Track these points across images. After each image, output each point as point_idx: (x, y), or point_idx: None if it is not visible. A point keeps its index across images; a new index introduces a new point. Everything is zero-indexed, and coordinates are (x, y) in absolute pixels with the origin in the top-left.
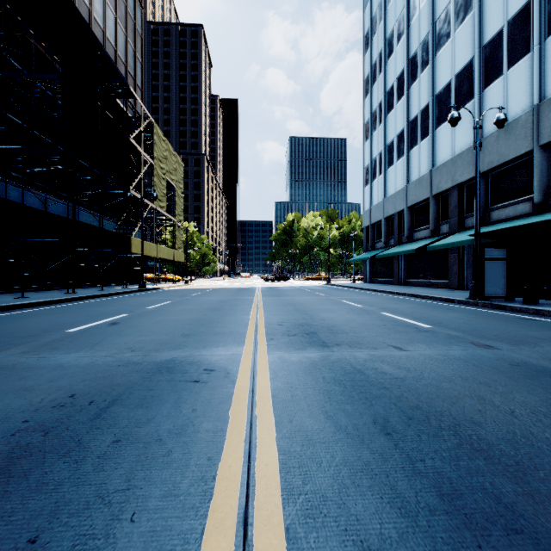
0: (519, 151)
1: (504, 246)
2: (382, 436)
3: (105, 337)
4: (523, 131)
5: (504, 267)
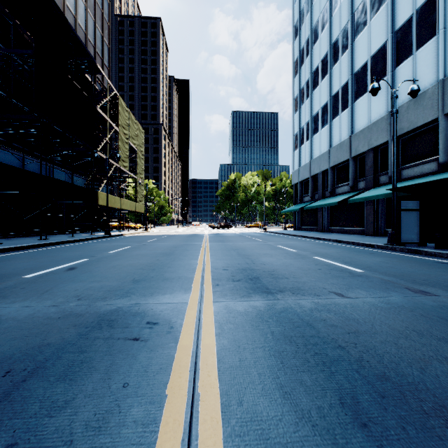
0: (426, 119)
1: (418, 199)
2: (358, 431)
3: (57, 284)
4: (430, 102)
5: (418, 217)
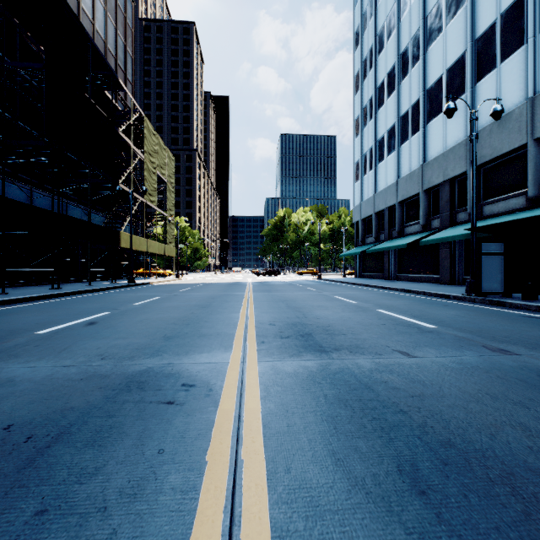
0: (513, 144)
1: (502, 241)
2: (416, 498)
3: (76, 341)
4: (517, 124)
5: (502, 262)
